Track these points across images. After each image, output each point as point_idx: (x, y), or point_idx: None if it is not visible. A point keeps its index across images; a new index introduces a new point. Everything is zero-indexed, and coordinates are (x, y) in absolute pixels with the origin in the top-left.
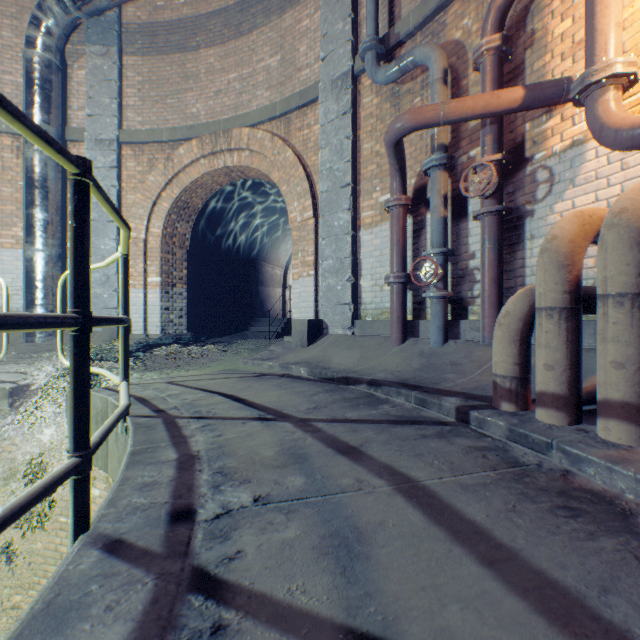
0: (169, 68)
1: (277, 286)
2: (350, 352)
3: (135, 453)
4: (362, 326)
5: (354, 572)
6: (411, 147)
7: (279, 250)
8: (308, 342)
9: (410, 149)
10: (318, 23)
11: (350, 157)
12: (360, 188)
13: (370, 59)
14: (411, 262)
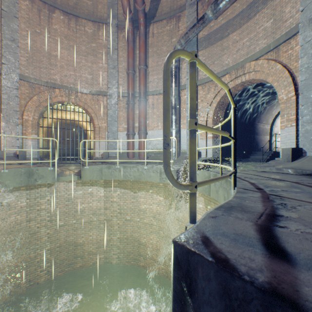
0: (215, 49)
1: (265, 135)
2: None
3: None
4: None
5: None
6: None
7: (267, 115)
8: (291, 159)
9: None
10: None
11: None
12: None
13: None
14: None
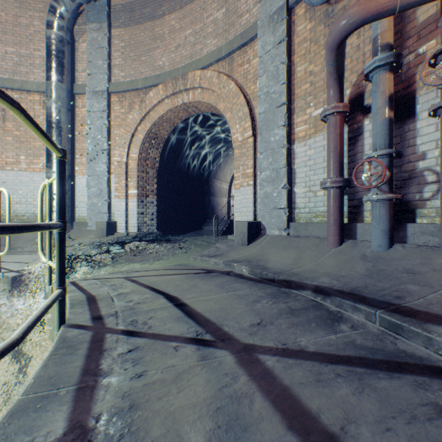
0: (143, 34)
1: (224, 196)
2: (287, 252)
3: (16, 412)
4: (296, 228)
5: None
6: (346, 60)
7: (225, 170)
8: (248, 241)
9: (345, 62)
10: None
11: (285, 79)
12: (294, 106)
13: None
14: (346, 168)
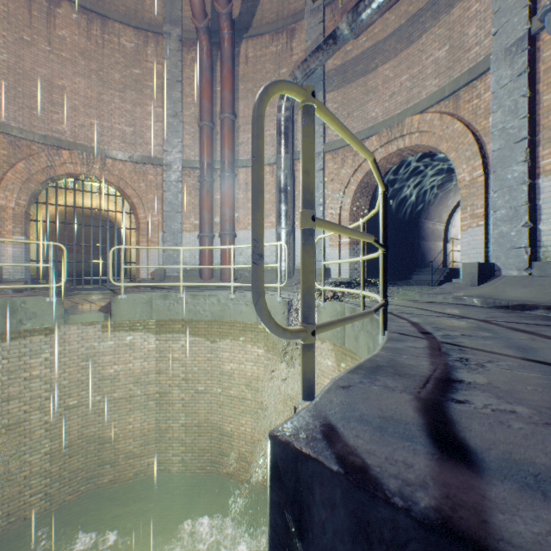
0: (354, 91)
1: (437, 240)
2: (525, 289)
3: None
4: (541, 267)
5: (527, 352)
6: None
7: (439, 207)
8: (478, 282)
9: None
10: (488, 3)
11: (526, 113)
12: (538, 138)
13: (550, 19)
14: None
